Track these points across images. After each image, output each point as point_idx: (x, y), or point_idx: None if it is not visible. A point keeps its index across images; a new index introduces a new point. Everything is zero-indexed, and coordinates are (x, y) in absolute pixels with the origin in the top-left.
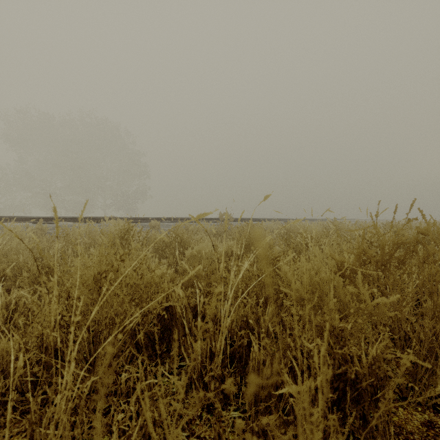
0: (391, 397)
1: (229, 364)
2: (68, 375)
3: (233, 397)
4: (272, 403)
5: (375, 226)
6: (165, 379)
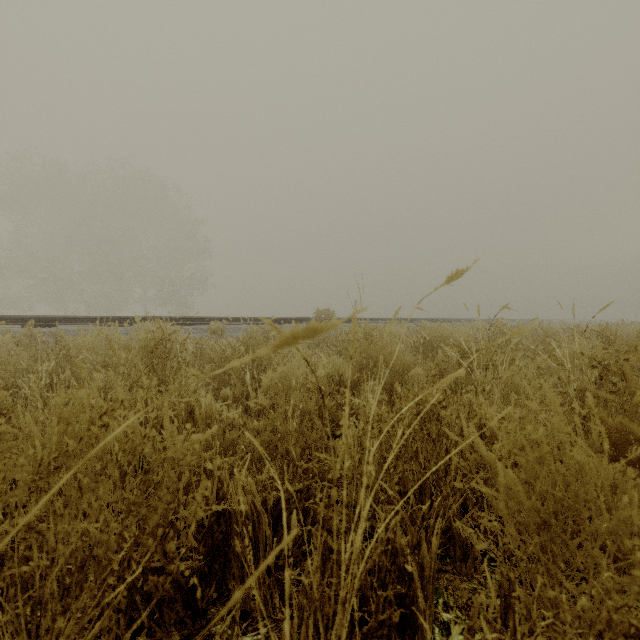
0: None
1: None
2: None
3: None
4: None
5: None
6: None
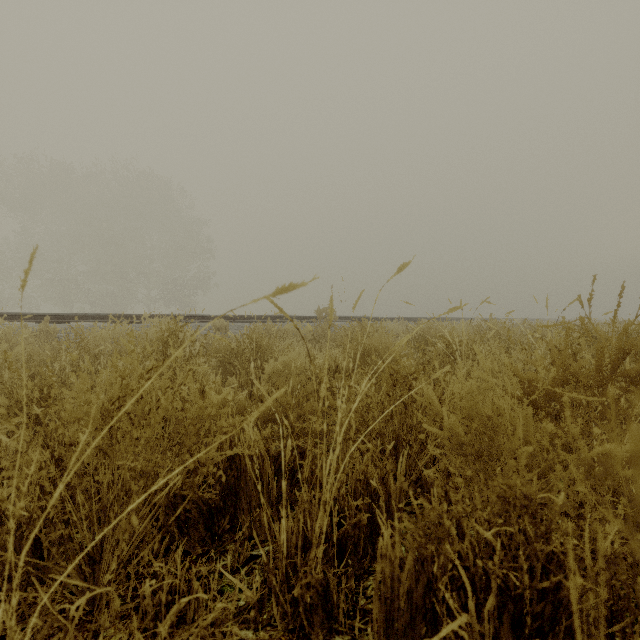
0: (637, 629)
1: (337, 557)
2: (6, 618)
3: (343, 616)
4: (417, 639)
5: (582, 320)
6: (226, 583)
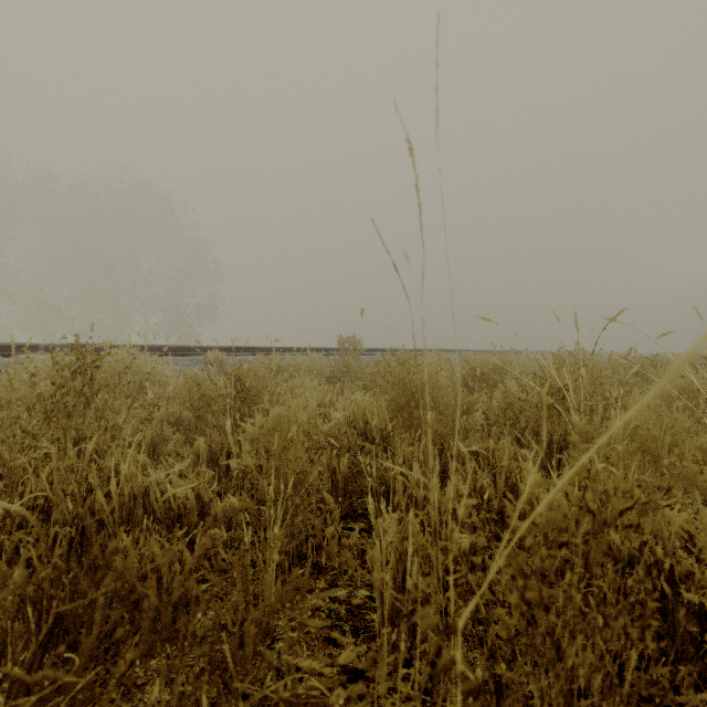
0: None
1: None
2: None
3: None
4: None
5: None
6: None
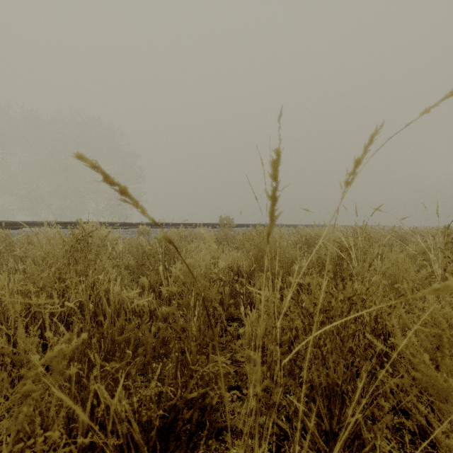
0: None
1: None
2: None
3: None
4: None
5: None
6: None
